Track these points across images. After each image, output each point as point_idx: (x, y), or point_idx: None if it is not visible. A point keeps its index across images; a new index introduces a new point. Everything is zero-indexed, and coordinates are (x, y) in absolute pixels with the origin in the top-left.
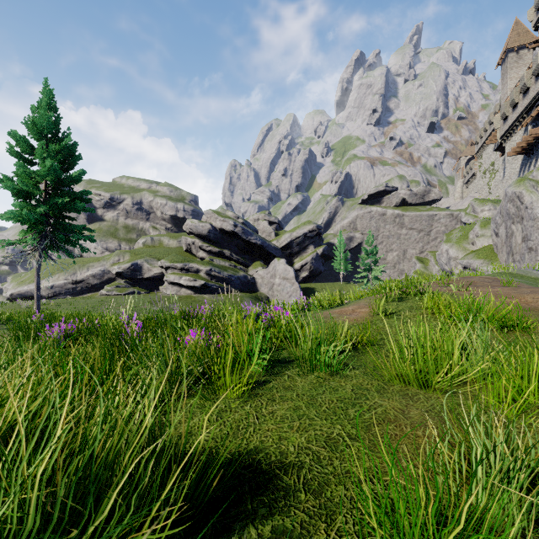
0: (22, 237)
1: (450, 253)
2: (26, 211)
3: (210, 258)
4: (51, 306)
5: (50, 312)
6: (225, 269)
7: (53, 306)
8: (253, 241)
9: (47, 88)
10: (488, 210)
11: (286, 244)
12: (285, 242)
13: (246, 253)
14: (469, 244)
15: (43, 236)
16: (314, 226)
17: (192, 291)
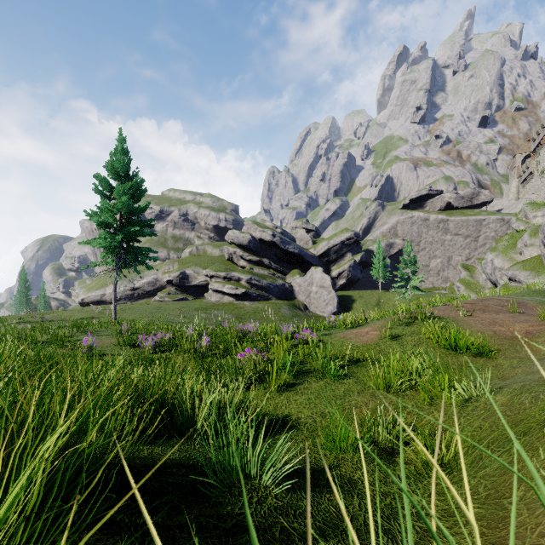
0: (102, 257)
1: (495, 263)
2: (109, 240)
3: (251, 267)
4: (118, 312)
5: (134, 324)
6: (264, 278)
7: (119, 311)
8: (290, 250)
9: (121, 136)
10: (541, 215)
11: (323, 252)
12: (323, 250)
13: (284, 262)
14: (516, 254)
15: (119, 257)
16: (352, 233)
17: (234, 299)
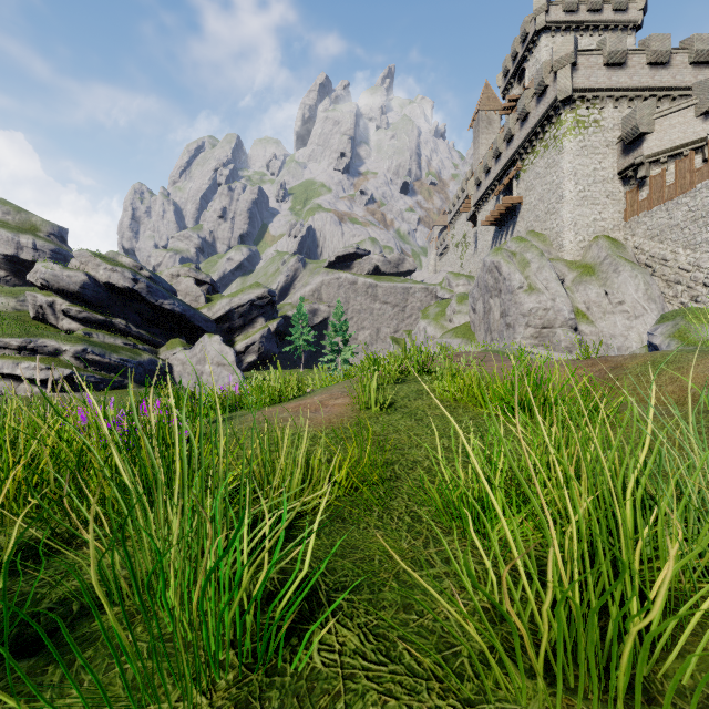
0: None
1: (428, 332)
2: None
3: (86, 332)
4: None
5: None
6: (114, 350)
7: None
8: (167, 306)
9: None
10: (462, 284)
11: (224, 315)
12: (222, 311)
13: (155, 326)
14: (447, 321)
15: None
16: (265, 290)
17: (44, 388)
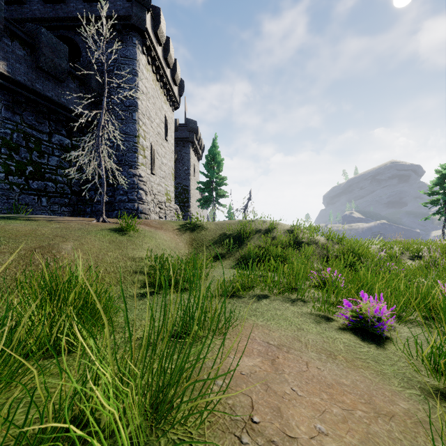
0: None
1: None
2: None
3: None
4: None
5: None
6: None
7: None
8: None
9: None
10: None
11: None
12: None
13: None
14: None
15: None
16: None
17: None
